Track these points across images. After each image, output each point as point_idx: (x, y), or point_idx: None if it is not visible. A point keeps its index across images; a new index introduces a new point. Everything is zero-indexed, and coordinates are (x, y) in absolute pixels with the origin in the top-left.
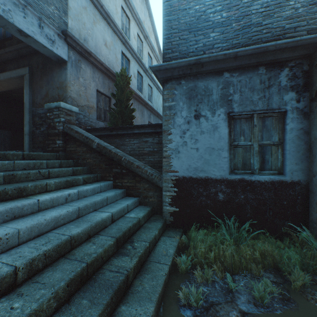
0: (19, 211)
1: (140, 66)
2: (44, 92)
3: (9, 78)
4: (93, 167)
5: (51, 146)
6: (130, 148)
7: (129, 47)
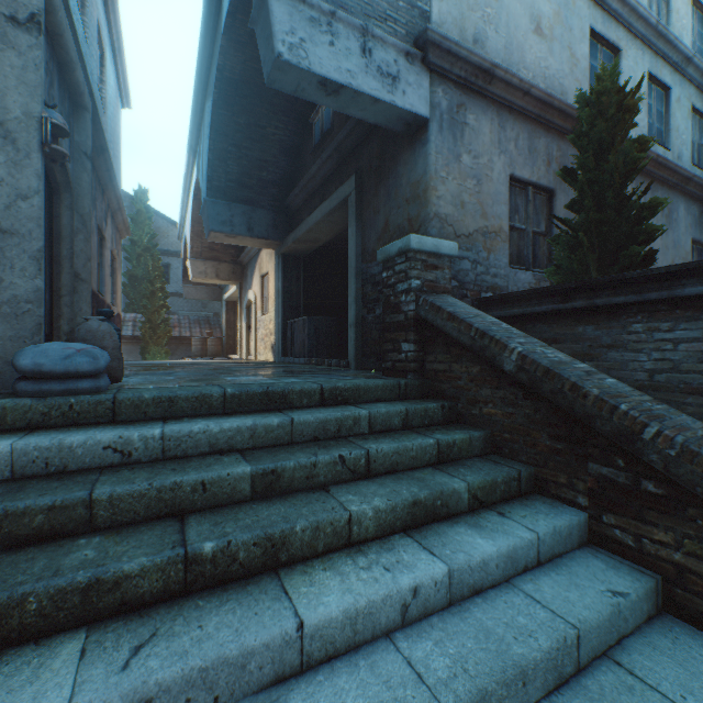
0: (229, 675)
1: (661, 53)
2: (380, 223)
3: (327, 212)
4: (502, 434)
5: (390, 358)
6: (649, 361)
7: (618, 5)
